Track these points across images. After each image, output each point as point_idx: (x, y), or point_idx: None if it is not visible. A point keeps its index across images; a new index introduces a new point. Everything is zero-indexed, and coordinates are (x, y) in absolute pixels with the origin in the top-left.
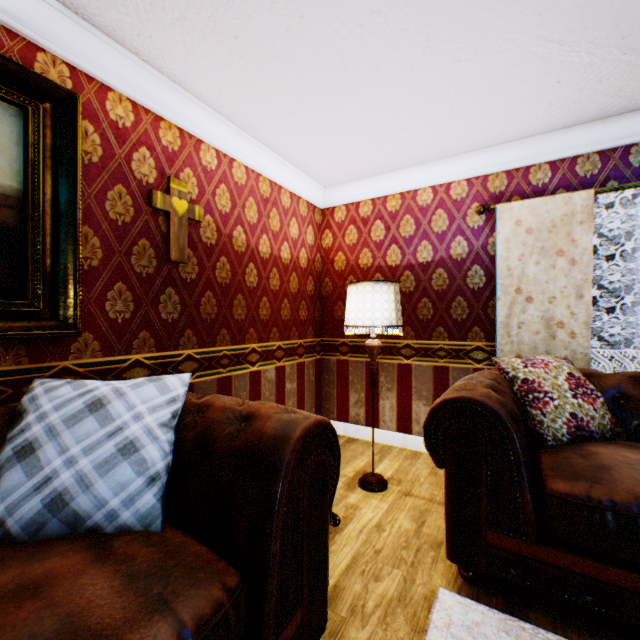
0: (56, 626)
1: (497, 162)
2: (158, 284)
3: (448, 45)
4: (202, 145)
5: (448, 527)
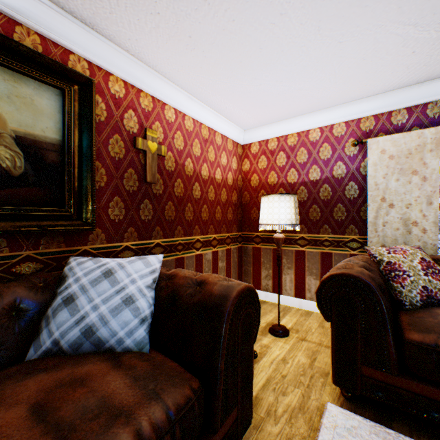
0: (96, 403)
1: (367, 109)
2: (139, 197)
3: (333, 32)
4: (166, 106)
5: (333, 362)
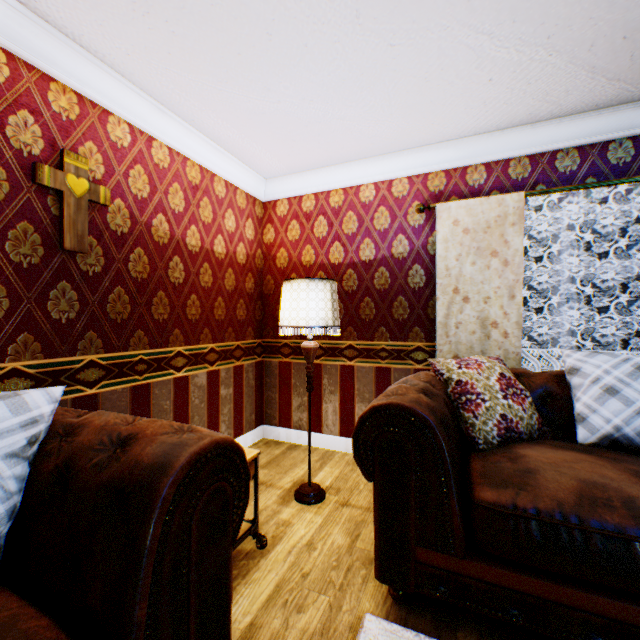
0: None
1: (437, 161)
2: (47, 277)
3: (380, 25)
4: (110, 117)
5: (377, 545)
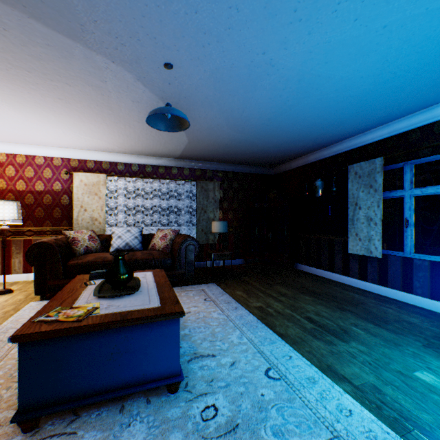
0: None
1: (75, 155)
2: None
3: (38, 123)
4: None
5: (36, 285)
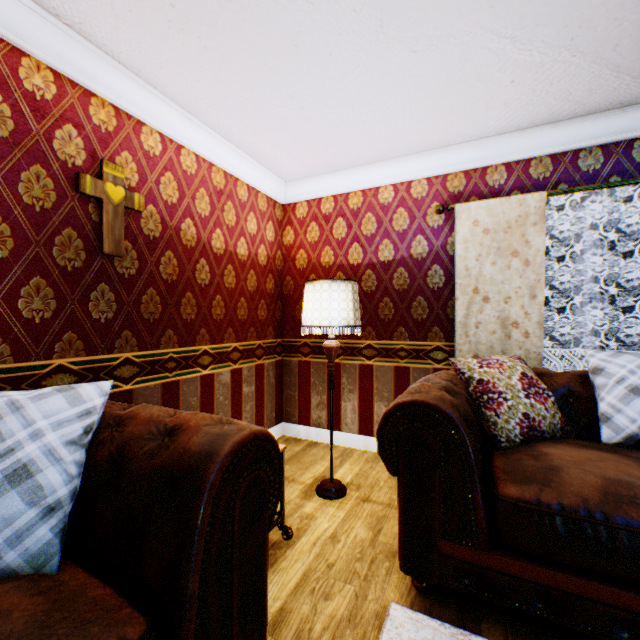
0: None
1: (456, 162)
2: (88, 279)
3: (403, 33)
4: (143, 127)
5: (402, 537)
